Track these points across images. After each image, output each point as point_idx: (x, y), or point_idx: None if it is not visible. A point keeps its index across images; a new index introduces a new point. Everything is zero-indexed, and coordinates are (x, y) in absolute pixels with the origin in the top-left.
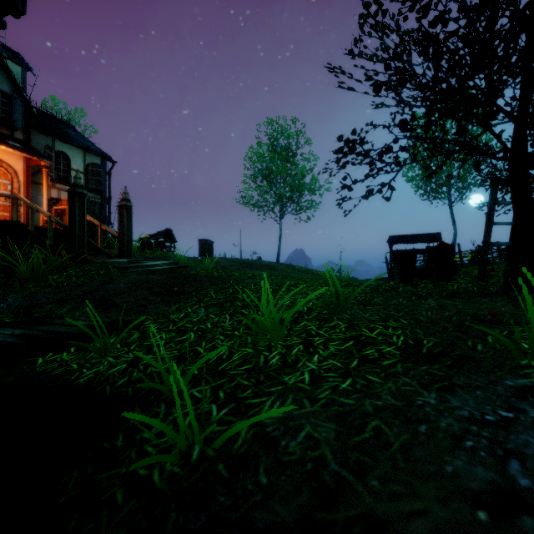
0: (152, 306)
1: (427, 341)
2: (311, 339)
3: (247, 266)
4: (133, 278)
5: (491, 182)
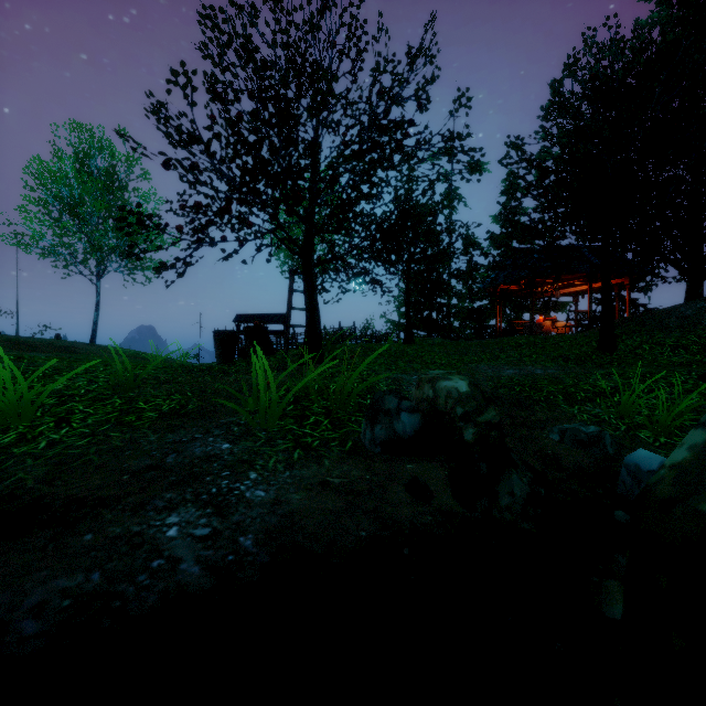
0: None
1: (193, 405)
2: (70, 416)
3: (21, 347)
4: None
5: (290, 273)
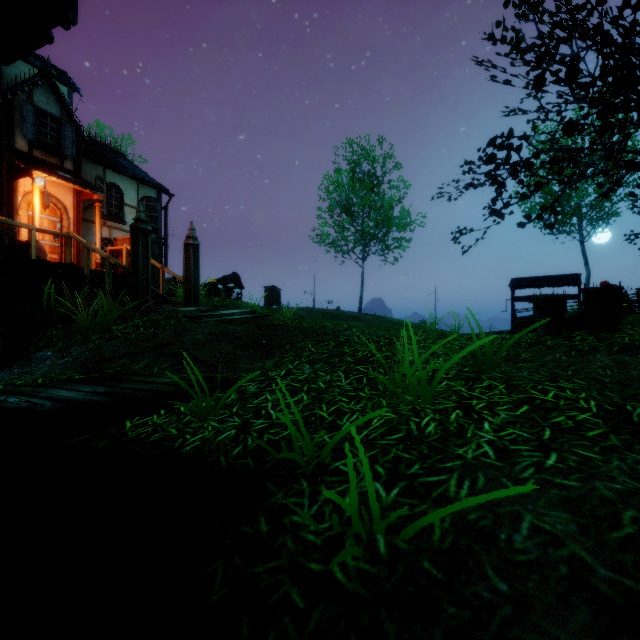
0: (242, 362)
1: (632, 407)
2: (467, 402)
3: (329, 317)
4: (210, 329)
5: None
